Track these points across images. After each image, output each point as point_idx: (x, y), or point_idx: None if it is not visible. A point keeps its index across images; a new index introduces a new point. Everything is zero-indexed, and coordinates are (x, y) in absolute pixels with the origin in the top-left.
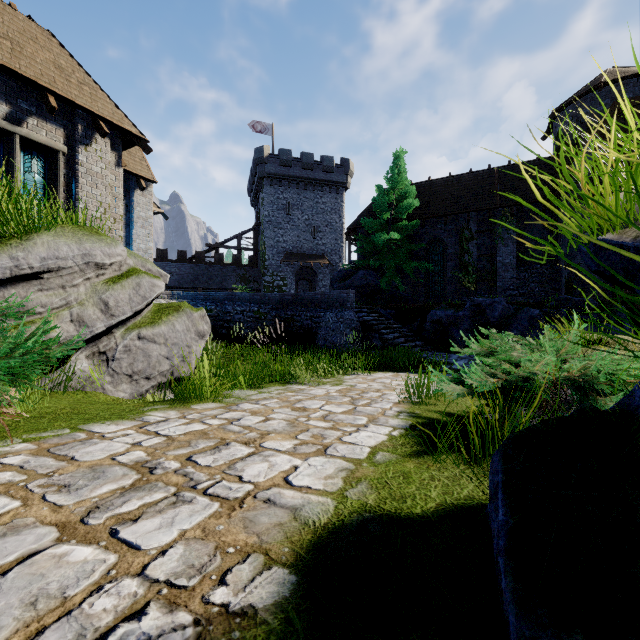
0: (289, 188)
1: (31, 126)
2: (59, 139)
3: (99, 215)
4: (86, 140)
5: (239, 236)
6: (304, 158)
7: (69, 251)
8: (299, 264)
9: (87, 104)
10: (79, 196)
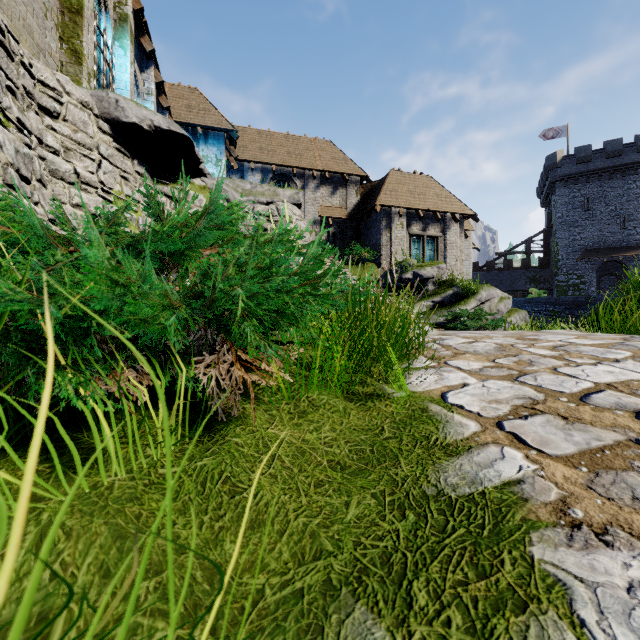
0: (588, 183)
1: (429, 229)
2: (438, 231)
3: (454, 263)
4: (449, 227)
5: (528, 241)
6: (608, 147)
7: (489, 295)
8: (601, 259)
9: (450, 209)
10: (446, 256)
